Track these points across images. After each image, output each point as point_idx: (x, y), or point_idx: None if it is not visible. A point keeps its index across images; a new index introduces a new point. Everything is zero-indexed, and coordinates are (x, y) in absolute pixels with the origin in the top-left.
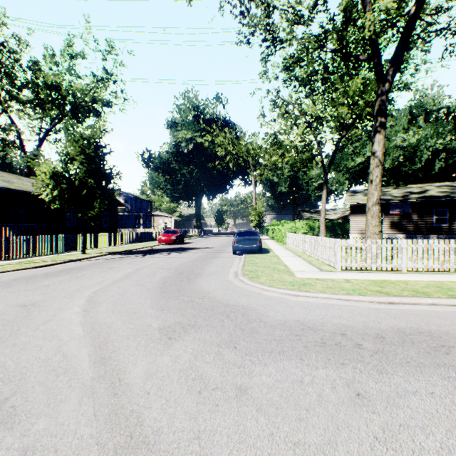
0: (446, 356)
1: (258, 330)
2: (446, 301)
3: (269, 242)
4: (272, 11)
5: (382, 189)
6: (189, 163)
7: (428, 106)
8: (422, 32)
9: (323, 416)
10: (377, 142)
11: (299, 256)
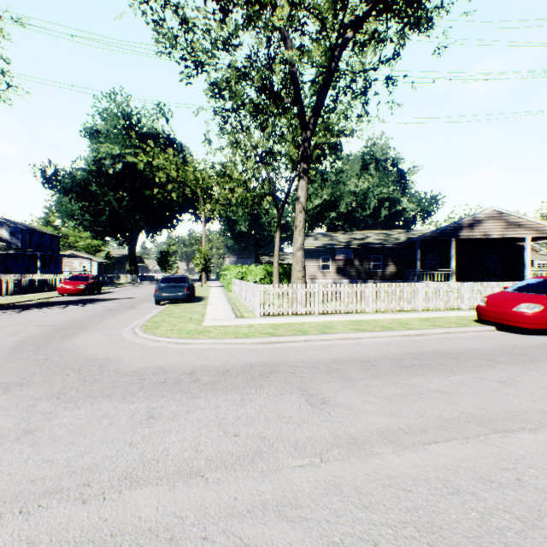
0: (264, 379)
1: (103, 380)
2: (316, 337)
3: (215, 290)
4: (192, 29)
5: (332, 234)
6: (118, 188)
7: (378, 155)
8: (346, 87)
9: (97, 437)
10: (301, 187)
11: (231, 304)
